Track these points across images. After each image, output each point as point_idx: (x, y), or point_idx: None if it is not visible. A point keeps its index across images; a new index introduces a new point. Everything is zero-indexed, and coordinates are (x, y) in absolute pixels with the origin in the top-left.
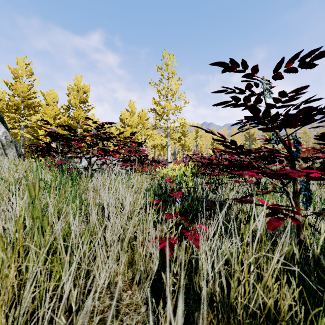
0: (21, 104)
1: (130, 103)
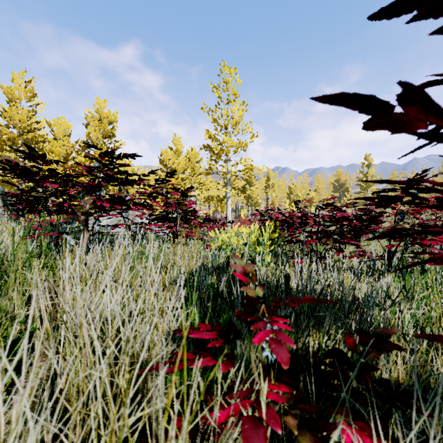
0: (17, 139)
1: (175, 138)
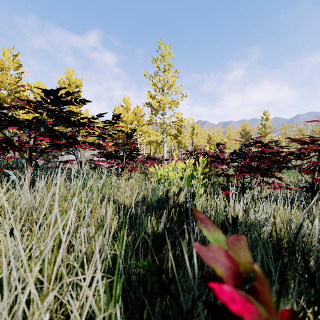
0: (7, 98)
1: (125, 98)
